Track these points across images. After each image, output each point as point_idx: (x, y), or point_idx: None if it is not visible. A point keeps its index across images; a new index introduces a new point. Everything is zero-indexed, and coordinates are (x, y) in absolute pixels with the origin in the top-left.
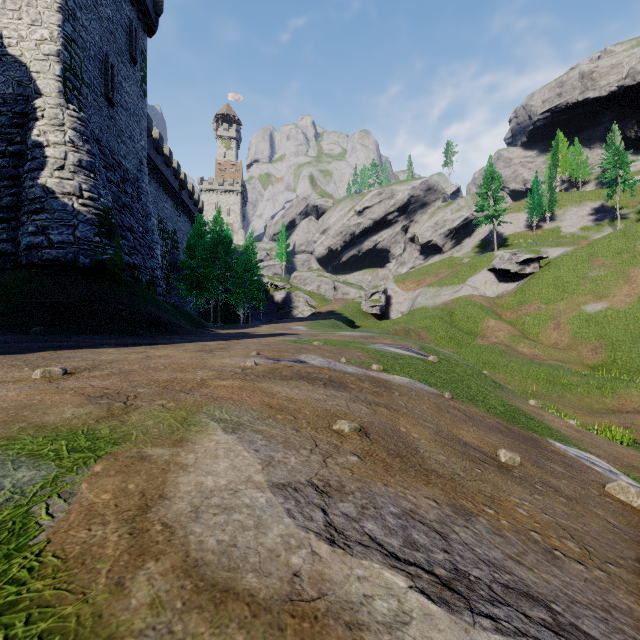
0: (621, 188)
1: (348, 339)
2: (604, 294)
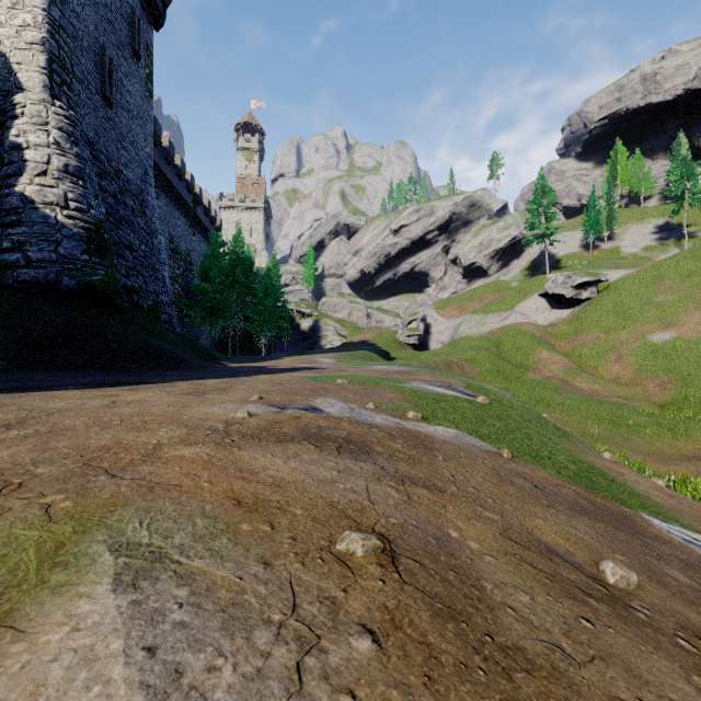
0: (689, 203)
1: (380, 375)
2: (672, 322)
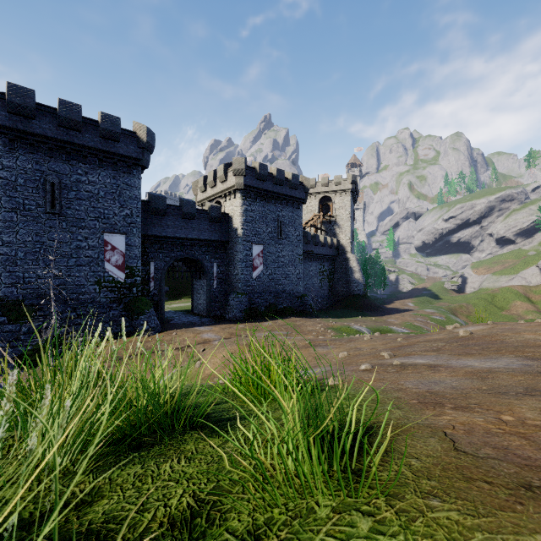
0: None
1: (426, 314)
2: None
